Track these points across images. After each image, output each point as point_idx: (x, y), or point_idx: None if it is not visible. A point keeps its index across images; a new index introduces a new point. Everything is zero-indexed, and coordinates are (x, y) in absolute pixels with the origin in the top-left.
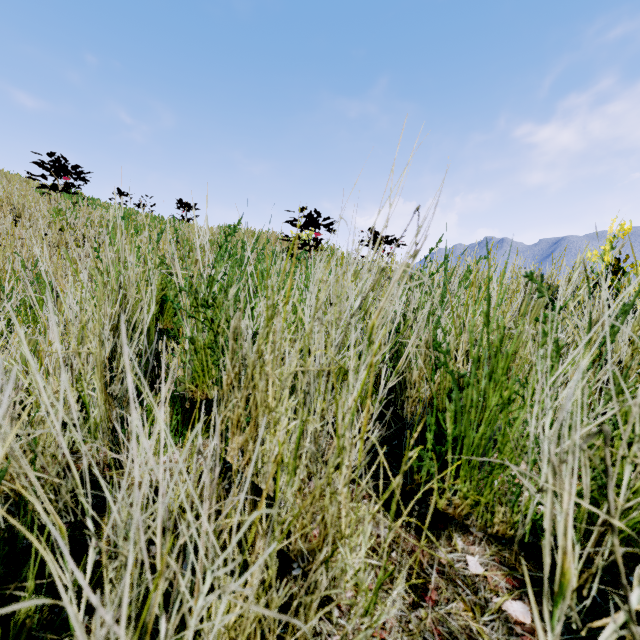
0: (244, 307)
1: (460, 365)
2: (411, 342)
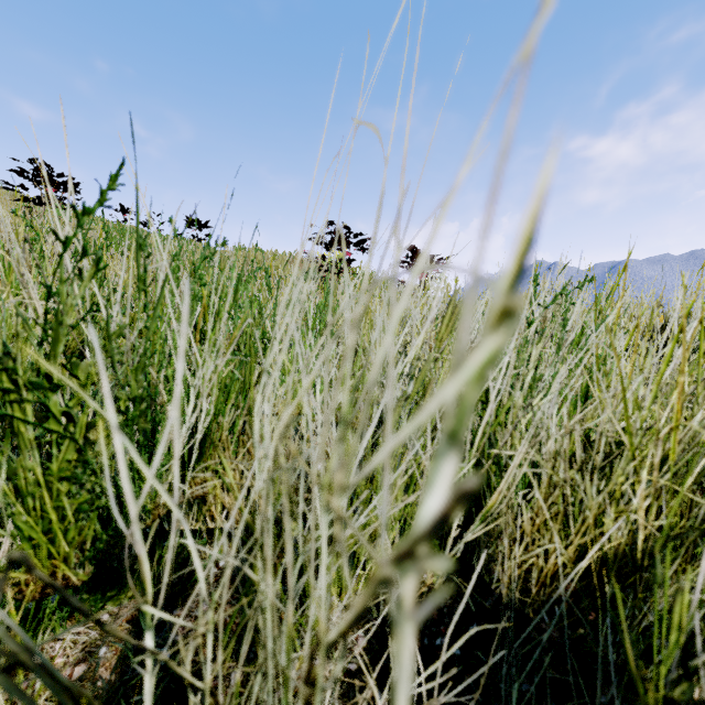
0: (171, 374)
1: (639, 516)
2: (519, 455)
